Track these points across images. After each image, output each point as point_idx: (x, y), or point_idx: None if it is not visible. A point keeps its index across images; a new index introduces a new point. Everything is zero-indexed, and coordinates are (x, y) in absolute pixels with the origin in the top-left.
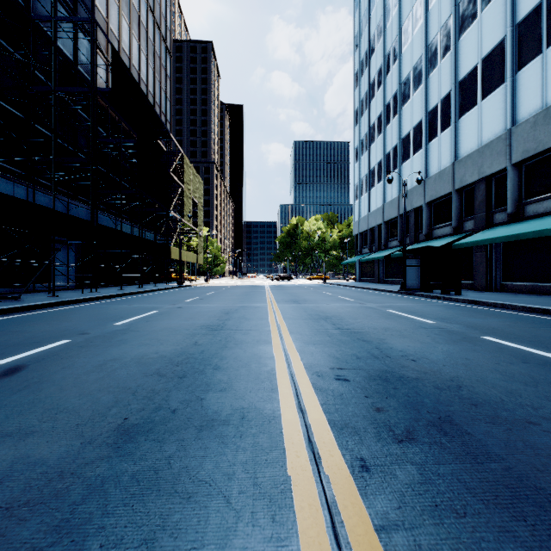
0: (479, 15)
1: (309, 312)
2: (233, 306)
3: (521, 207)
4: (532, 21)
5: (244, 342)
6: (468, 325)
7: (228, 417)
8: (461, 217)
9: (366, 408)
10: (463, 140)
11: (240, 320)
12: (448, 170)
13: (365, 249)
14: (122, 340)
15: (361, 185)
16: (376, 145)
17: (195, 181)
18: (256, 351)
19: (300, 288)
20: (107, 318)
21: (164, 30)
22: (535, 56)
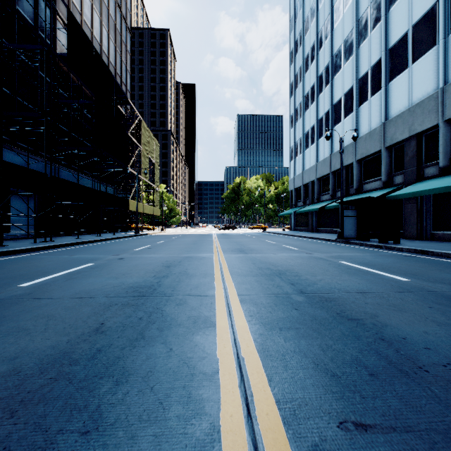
0: None
1: (258, 264)
2: (178, 256)
3: None
4: None
5: (173, 323)
6: None
7: None
8: (391, 172)
9: None
10: (393, 102)
11: (180, 277)
12: (378, 130)
13: (299, 202)
14: None
15: (296, 147)
16: (310, 112)
17: (152, 143)
18: (187, 352)
19: (244, 237)
20: (24, 275)
21: (125, 11)
22: None
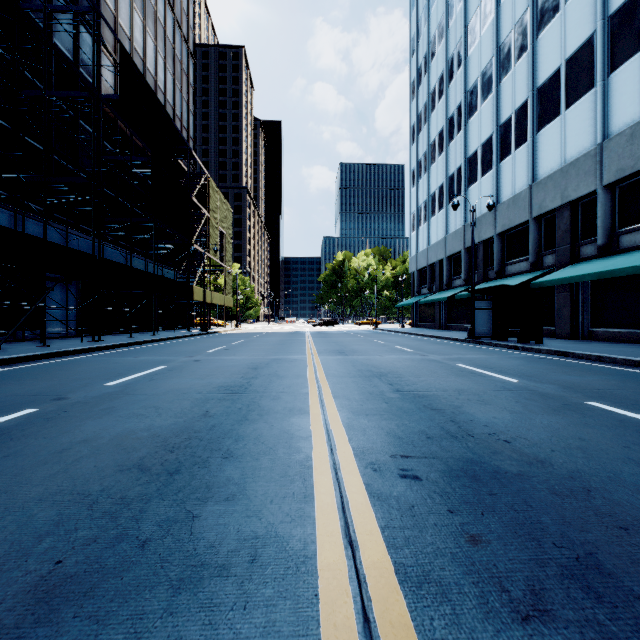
0: (562, 8)
1: (358, 366)
2: (264, 358)
3: (614, 237)
4: (628, 12)
5: (271, 411)
6: (564, 384)
7: (229, 557)
8: (540, 250)
9: (453, 536)
10: (543, 158)
11: (270, 378)
12: (524, 195)
13: (424, 289)
14: (108, 409)
15: (419, 214)
16: (437, 166)
17: (222, 208)
18: (286, 427)
19: (347, 336)
20: (100, 376)
21: (186, 29)
22: (633, 54)
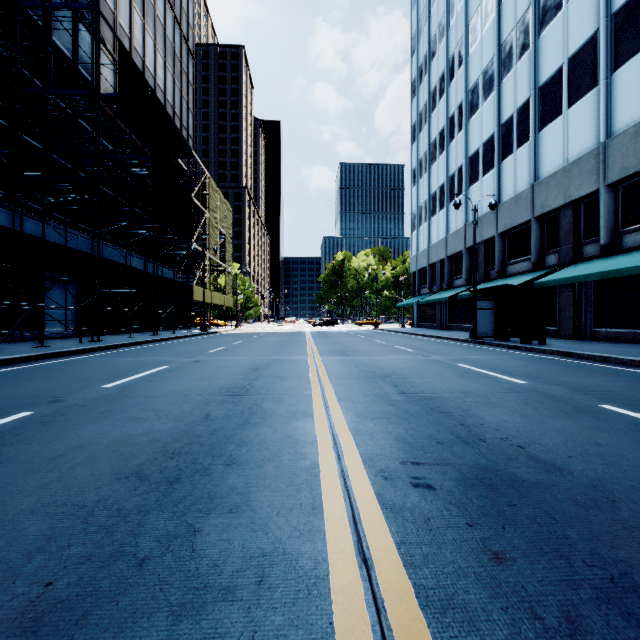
0: (564, 6)
1: (361, 367)
2: (265, 359)
3: (618, 237)
4: (632, 10)
5: (274, 414)
6: (572, 386)
7: (235, 578)
8: (542, 250)
9: (475, 554)
10: (545, 157)
11: (272, 380)
12: (525, 194)
13: (424, 289)
14: (106, 412)
15: (419, 213)
16: (438, 166)
17: (222, 208)
18: (290, 431)
19: (348, 336)
20: (98, 377)
21: (186, 28)
22: (637, 52)
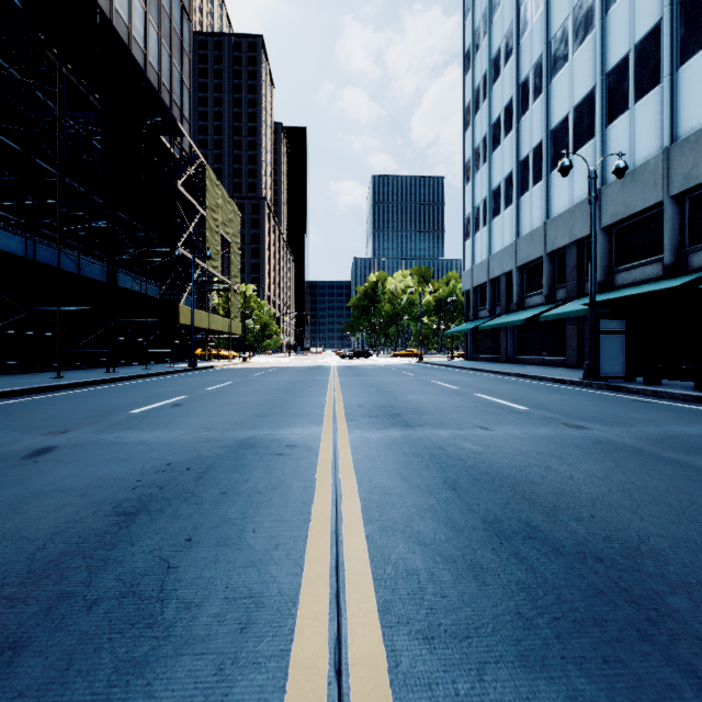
0: None
1: (472, 493)
2: (220, 439)
3: None
4: None
5: None
6: None
7: None
8: (682, 245)
9: None
10: (690, 104)
11: (57, 698)
12: (653, 164)
13: (482, 311)
14: None
15: (475, 216)
16: (502, 151)
17: (226, 208)
18: None
19: (389, 373)
20: None
21: None
22: None
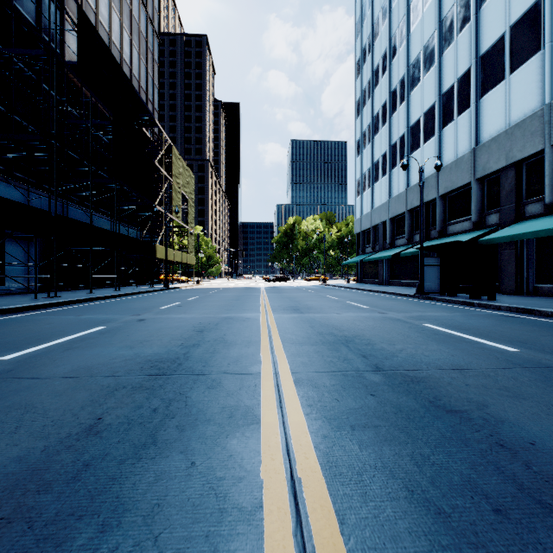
0: None
1: (318, 328)
2: (215, 317)
3: None
4: None
5: (200, 418)
6: None
7: None
8: (483, 210)
9: None
10: (486, 122)
11: (215, 347)
12: (467, 158)
13: (368, 248)
14: None
15: (363, 180)
16: (380, 136)
17: (185, 174)
18: (217, 468)
19: (300, 291)
20: (9, 343)
21: (152, 11)
22: None
